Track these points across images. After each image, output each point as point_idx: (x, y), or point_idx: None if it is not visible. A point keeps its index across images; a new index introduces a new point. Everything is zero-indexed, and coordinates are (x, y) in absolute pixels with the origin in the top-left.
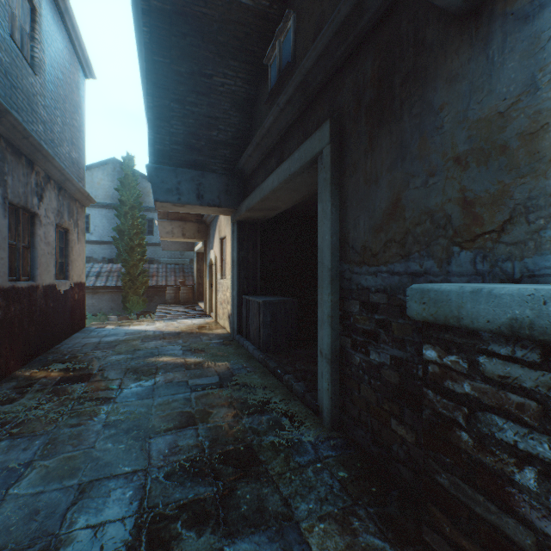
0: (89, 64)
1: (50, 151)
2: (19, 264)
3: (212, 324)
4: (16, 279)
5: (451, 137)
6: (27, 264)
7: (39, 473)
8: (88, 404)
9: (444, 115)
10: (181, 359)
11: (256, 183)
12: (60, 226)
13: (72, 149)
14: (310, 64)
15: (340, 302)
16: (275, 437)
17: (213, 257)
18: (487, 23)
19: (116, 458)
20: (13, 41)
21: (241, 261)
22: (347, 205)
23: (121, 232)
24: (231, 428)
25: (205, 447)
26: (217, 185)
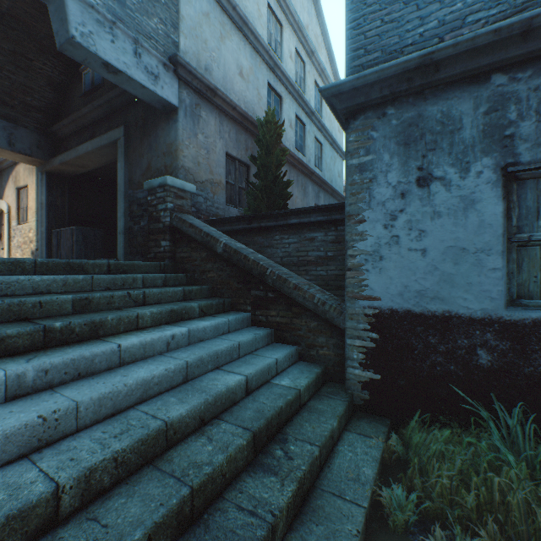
0: None
1: None
2: None
3: None
4: None
5: (163, 147)
6: None
7: None
8: None
9: (161, 140)
10: None
11: (70, 146)
12: None
13: None
14: (114, 96)
15: (129, 207)
16: None
17: (4, 207)
18: (170, 119)
19: None
20: None
21: (50, 204)
22: (132, 165)
23: None
24: None
25: None
26: (29, 139)
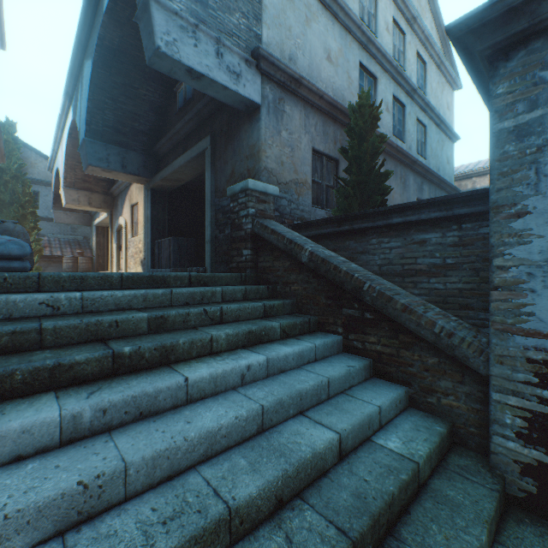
0: (4, 38)
1: None
2: None
3: None
4: None
5: (246, 150)
6: None
7: None
8: None
9: (244, 143)
10: None
11: (168, 162)
12: None
13: None
14: (202, 107)
15: (215, 216)
16: None
17: (123, 222)
18: (252, 119)
19: None
20: None
21: (154, 217)
22: (218, 173)
23: (0, 201)
24: None
25: None
26: (137, 160)
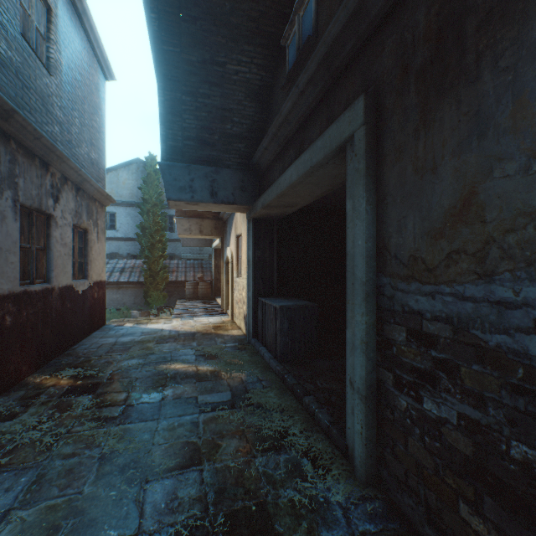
0: (109, 65)
1: (64, 152)
2: (33, 267)
3: (228, 323)
4: (30, 282)
5: None
6: (42, 266)
7: (11, 532)
8: (88, 425)
9: None
10: (193, 367)
11: (272, 178)
12: (78, 227)
13: (91, 150)
14: (337, 29)
15: (377, 324)
16: (294, 492)
17: (229, 255)
18: None
19: (103, 513)
20: (25, 41)
21: (257, 260)
22: (387, 201)
23: (144, 229)
24: (241, 472)
25: (209, 502)
26: (231, 181)
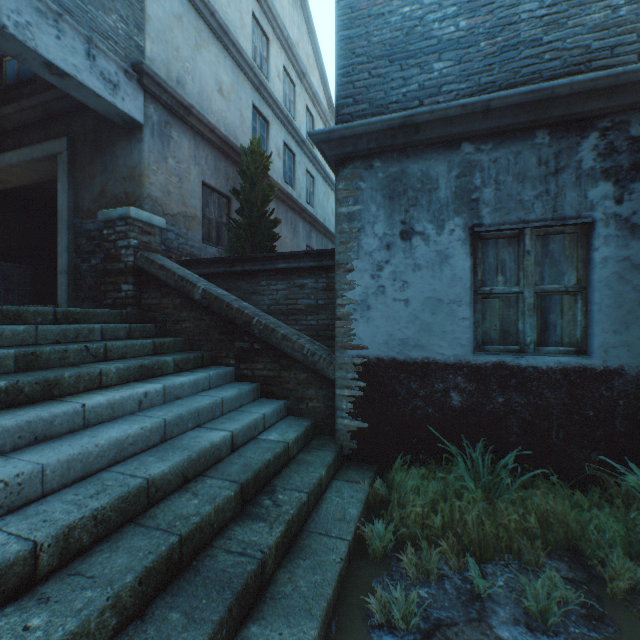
0: None
1: None
2: None
3: None
4: None
5: (123, 169)
6: None
7: None
8: None
9: (121, 161)
10: None
11: None
12: None
13: None
14: (53, 98)
15: (75, 241)
16: None
17: None
18: (132, 136)
19: None
20: None
21: None
22: (79, 188)
23: None
24: None
25: None
26: None
